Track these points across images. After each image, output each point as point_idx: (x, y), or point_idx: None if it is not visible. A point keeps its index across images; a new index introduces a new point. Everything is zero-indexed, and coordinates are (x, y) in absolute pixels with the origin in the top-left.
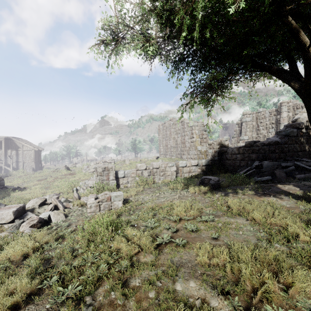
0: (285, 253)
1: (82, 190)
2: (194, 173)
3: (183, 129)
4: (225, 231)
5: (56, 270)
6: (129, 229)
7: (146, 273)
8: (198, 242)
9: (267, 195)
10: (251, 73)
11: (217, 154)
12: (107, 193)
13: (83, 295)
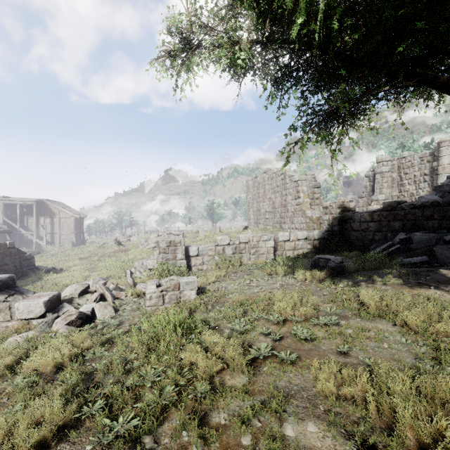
0: None
1: (139, 274)
2: (301, 250)
3: (284, 185)
4: (359, 341)
5: (101, 391)
6: (207, 333)
7: (236, 404)
8: (316, 358)
9: (424, 286)
10: (399, 91)
11: (338, 222)
12: (174, 278)
13: (141, 434)
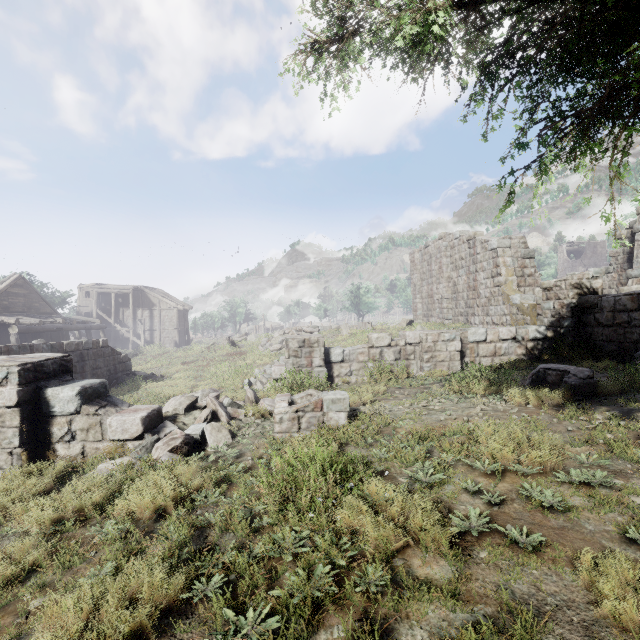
0: None
1: (261, 385)
2: (505, 357)
3: (472, 257)
4: None
5: (218, 559)
6: (374, 482)
7: (440, 616)
8: (585, 547)
9: None
10: None
11: (570, 312)
12: (313, 392)
13: None
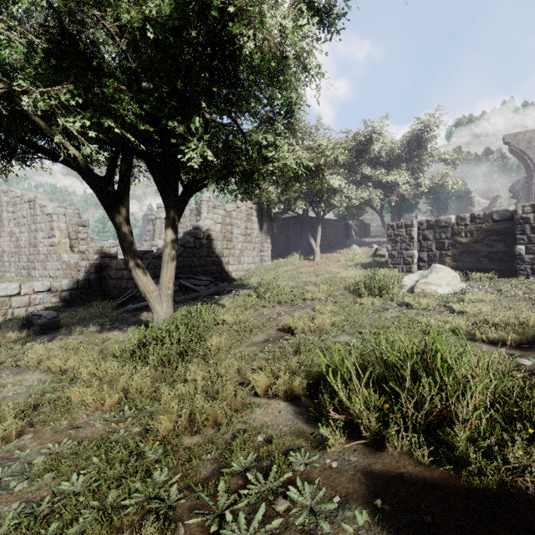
0: (24, 401)
1: None
2: (41, 306)
3: (33, 217)
4: None
5: None
6: None
7: None
8: None
9: (113, 329)
10: None
11: (95, 269)
12: None
13: None
